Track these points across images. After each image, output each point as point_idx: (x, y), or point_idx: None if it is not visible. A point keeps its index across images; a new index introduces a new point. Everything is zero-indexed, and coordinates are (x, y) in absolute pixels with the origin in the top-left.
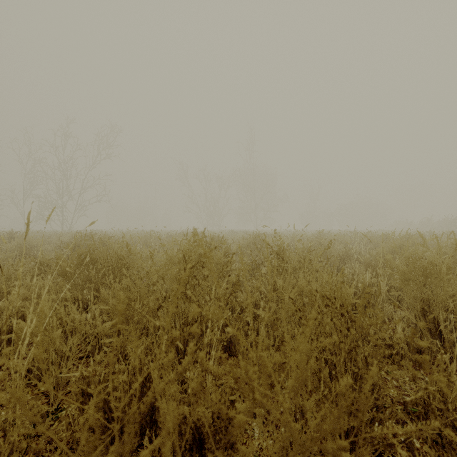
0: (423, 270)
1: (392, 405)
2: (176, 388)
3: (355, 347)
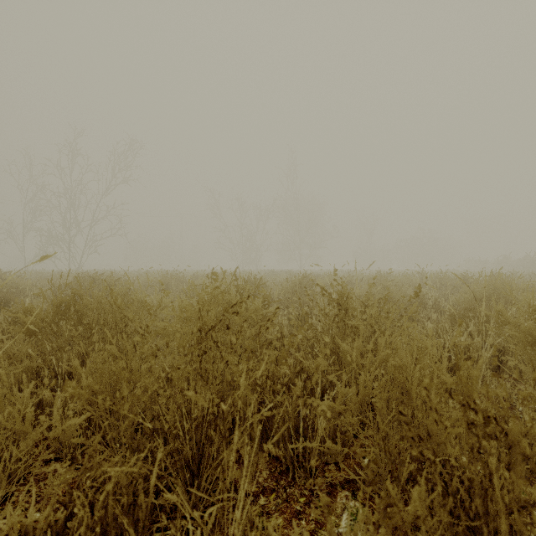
0: None
1: None
2: None
3: (526, 506)
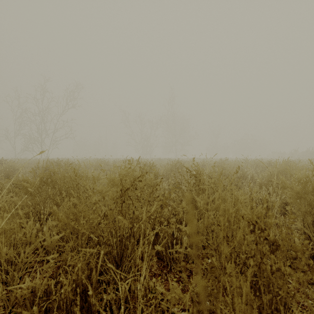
0: (313, 190)
1: (298, 308)
2: (112, 295)
3: (278, 270)
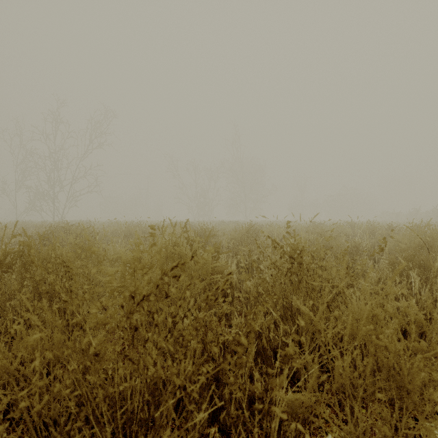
0: None
1: None
2: None
3: None
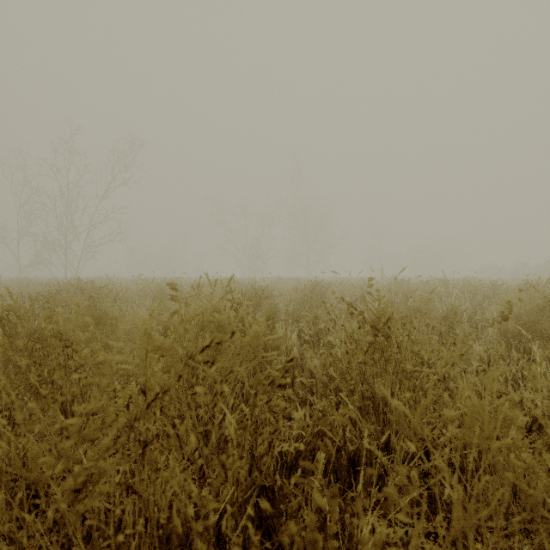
0: None
1: None
2: None
3: None
